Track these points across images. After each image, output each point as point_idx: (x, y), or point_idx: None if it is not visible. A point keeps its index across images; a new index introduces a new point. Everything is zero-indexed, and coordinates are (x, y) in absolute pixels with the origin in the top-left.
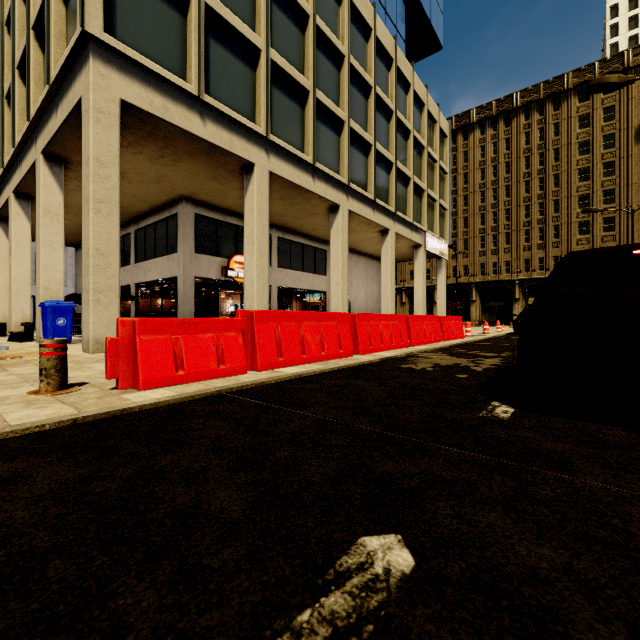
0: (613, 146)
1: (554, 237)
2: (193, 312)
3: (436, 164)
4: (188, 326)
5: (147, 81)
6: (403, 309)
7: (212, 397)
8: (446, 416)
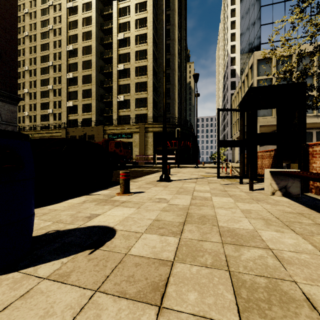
0: None
1: None
2: None
3: None
4: None
5: (264, 120)
6: None
7: None
8: None
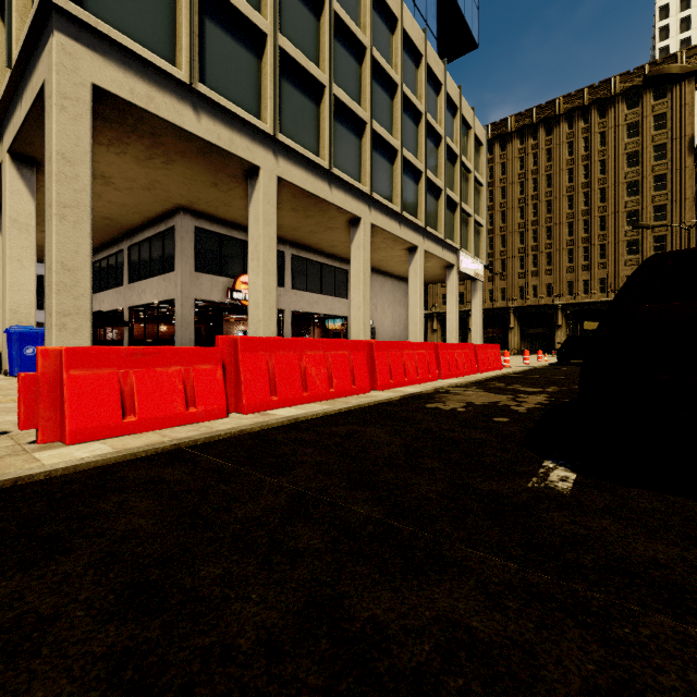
0: (665, 157)
1: (600, 257)
2: (192, 340)
3: (470, 175)
4: (143, 357)
5: (126, 64)
6: (434, 336)
7: (163, 454)
8: (481, 487)
